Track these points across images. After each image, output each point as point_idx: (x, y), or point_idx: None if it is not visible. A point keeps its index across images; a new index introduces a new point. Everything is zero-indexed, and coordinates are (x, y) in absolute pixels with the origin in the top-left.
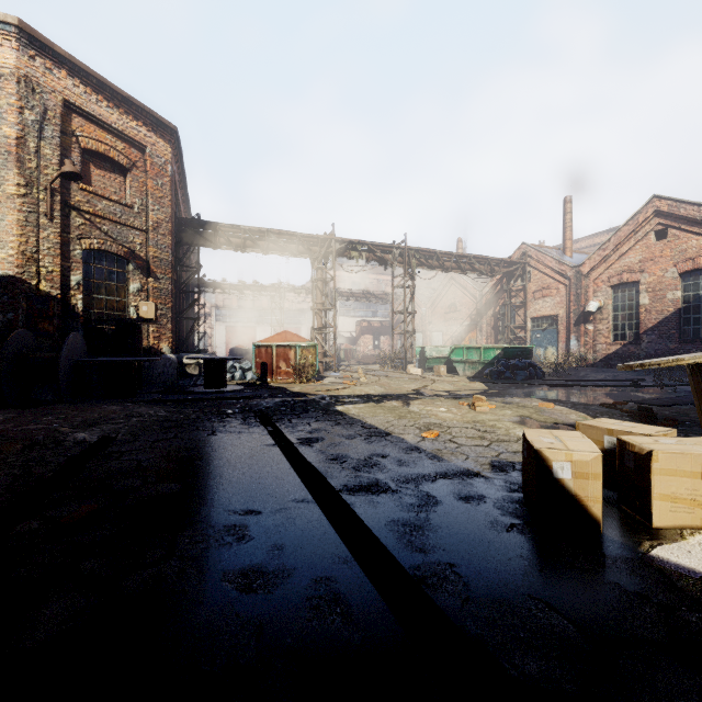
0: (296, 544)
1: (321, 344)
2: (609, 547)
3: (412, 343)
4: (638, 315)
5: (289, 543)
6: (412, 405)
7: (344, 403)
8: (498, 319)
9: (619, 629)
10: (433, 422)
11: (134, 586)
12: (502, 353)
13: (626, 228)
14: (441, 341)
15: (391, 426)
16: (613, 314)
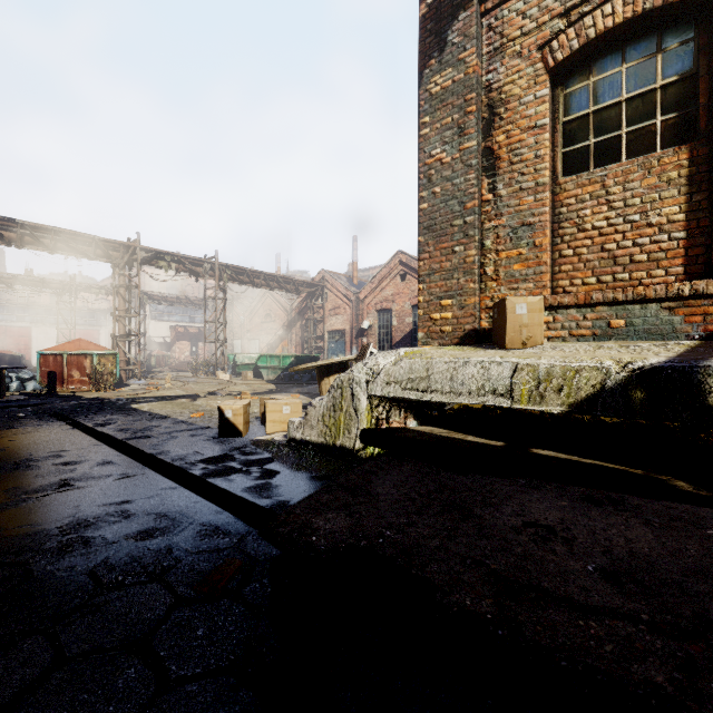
0: (92, 456)
1: (124, 352)
2: (242, 440)
3: (232, 350)
4: (392, 332)
5: (88, 455)
6: (198, 400)
7: (140, 402)
8: (305, 331)
9: (217, 453)
10: (206, 409)
11: (4, 471)
12: (296, 360)
13: (385, 270)
14: (258, 349)
15: (172, 413)
16: (378, 331)
